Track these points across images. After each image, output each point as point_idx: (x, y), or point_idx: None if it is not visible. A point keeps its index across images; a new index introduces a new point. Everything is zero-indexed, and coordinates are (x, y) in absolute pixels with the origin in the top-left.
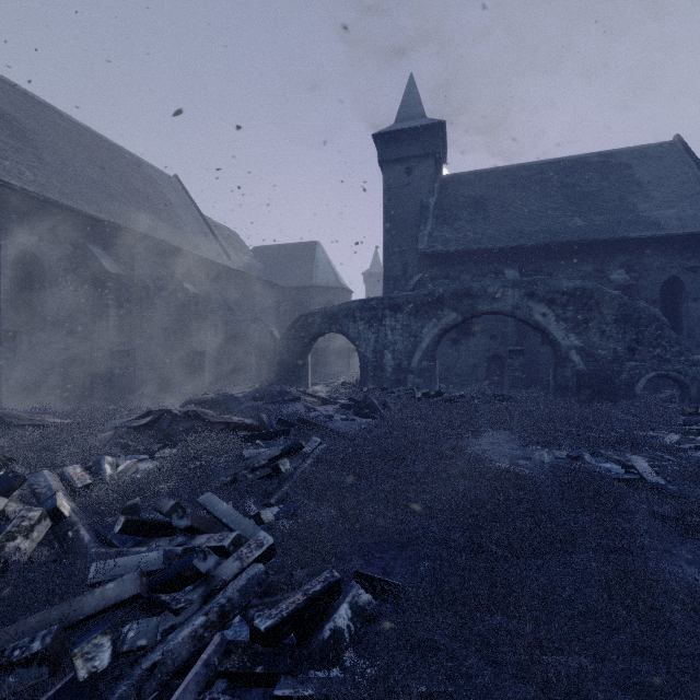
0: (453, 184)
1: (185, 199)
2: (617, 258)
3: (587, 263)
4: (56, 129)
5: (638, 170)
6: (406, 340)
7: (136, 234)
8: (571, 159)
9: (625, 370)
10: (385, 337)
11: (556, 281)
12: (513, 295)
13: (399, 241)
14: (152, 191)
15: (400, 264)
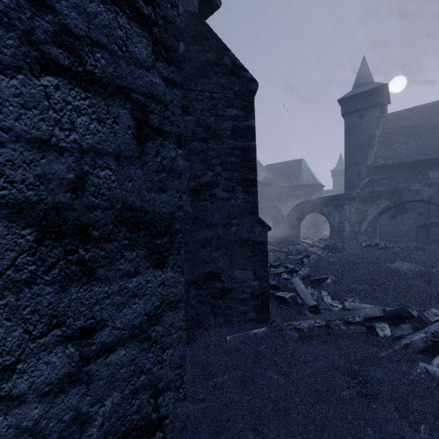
0: (393, 119)
1: None
2: None
3: None
4: None
5: None
6: (357, 216)
7: None
8: None
9: None
10: (345, 215)
11: None
12: (428, 191)
13: (355, 158)
14: None
15: (356, 171)
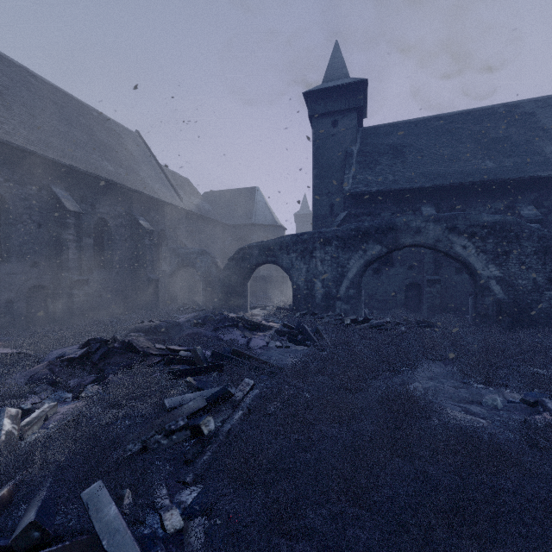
0: (373, 134)
1: (144, 150)
2: (526, 196)
3: (498, 200)
4: (28, 87)
5: (542, 117)
6: (334, 270)
7: (96, 177)
8: (479, 110)
9: (544, 299)
10: (315, 267)
11: (476, 216)
12: (434, 229)
13: (326, 184)
14: (115, 143)
15: (327, 204)
